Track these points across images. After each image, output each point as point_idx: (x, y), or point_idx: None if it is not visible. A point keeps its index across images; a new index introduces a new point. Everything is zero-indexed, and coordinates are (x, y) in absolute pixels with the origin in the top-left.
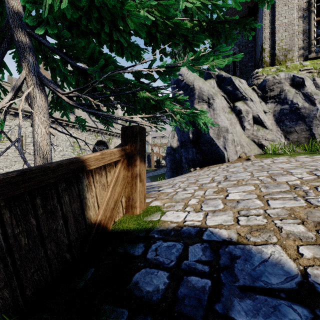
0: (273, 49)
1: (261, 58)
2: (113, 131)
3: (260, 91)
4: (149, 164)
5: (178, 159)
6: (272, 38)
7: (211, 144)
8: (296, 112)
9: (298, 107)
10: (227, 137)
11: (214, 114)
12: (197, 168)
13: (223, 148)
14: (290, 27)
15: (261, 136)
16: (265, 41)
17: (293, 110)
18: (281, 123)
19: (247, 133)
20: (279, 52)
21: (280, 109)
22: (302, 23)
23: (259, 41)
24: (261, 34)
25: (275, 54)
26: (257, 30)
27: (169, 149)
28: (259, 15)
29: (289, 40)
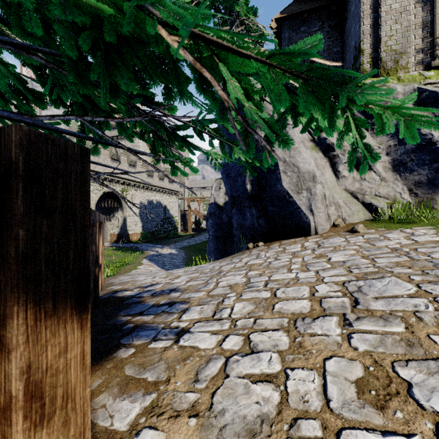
0: (377, 51)
1: (357, 66)
2: (129, 178)
3: (361, 115)
4: (184, 227)
5: (226, 222)
6: (375, 34)
7: (286, 203)
8: (429, 148)
9: (432, 139)
10: (314, 190)
11: (290, 149)
12: (259, 244)
13: (307, 210)
14: (404, 17)
15: (368, 189)
16: (363, 38)
17: (424, 145)
18: (402, 168)
19: (344, 183)
20: (386, 56)
21: (399, 144)
22: (422, 11)
23: (351, 41)
24: (357, 27)
25: (380, 59)
26: (348, 25)
27: (213, 206)
28: (351, 0)
29: (402, 37)
